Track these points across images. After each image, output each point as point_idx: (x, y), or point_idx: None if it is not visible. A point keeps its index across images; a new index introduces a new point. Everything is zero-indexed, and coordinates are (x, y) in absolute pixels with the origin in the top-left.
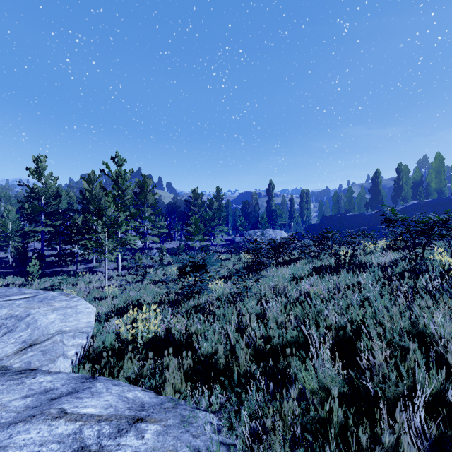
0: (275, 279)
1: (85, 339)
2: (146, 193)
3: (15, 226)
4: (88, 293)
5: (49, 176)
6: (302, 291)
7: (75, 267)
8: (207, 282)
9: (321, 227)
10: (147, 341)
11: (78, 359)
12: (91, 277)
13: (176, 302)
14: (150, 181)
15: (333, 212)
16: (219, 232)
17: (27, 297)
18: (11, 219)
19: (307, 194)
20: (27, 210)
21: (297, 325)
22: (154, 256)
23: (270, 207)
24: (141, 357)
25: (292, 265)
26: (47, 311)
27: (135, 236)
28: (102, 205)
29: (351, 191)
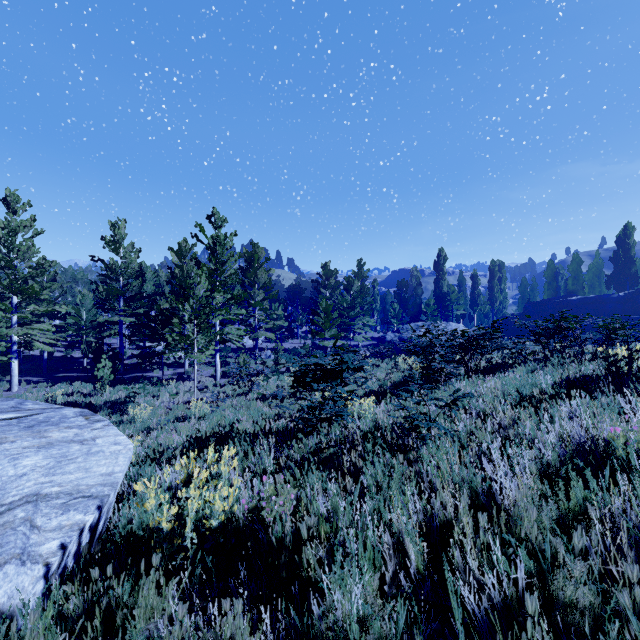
0: (479, 401)
1: (93, 512)
2: (256, 268)
3: (91, 316)
4: (171, 409)
5: (129, 247)
6: (560, 432)
7: (161, 372)
8: (344, 401)
9: (526, 319)
10: (208, 535)
11: (75, 556)
12: (179, 387)
13: (289, 435)
14: (261, 252)
15: (546, 295)
16: (362, 327)
17: (11, 418)
18: (86, 307)
19: (500, 268)
20: (102, 293)
21: (636, 560)
22: (268, 360)
23: (440, 290)
24: (197, 567)
25: (501, 376)
26: (26, 450)
27: (240, 330)
28: (188, 280)
29: (577, 261)
